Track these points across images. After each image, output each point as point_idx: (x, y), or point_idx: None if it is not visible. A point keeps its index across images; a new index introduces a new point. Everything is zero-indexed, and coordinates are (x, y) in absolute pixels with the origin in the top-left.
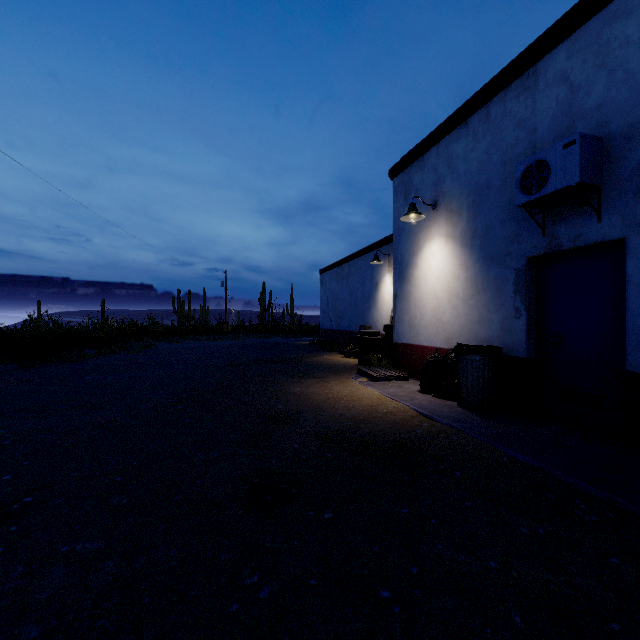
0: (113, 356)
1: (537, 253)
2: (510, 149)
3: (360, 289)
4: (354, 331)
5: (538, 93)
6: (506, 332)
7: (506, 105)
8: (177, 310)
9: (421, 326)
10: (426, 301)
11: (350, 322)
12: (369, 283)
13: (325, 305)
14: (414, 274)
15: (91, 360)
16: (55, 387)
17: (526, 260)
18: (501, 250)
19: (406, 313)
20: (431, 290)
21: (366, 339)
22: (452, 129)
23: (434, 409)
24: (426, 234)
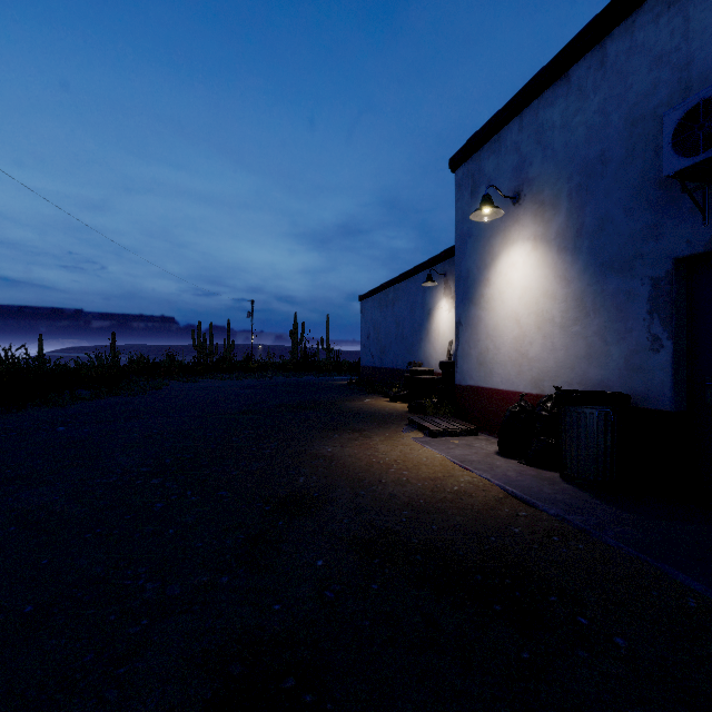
0: (110, 399)
1: (693, 251)
2: (642, 100)
3: (408, 318)
4: (401, 369)
5: (695, 5)
6: (635, 372)
7: (635, 36)
8: (197, 345)
9: (496, 363)
10: (503, 329)
11: (396, 358)
12: (420, 310)
13: (366, 338)
14: (485, 293)
15: (81, 404)
16: (6, 444)
17: (672, 263)
18: (626, 251)
19: (474, 346)
20: (511, 314)
21: (417, 379)
22: (544, 88)
23: (529, 486)
24: (503, 238)
